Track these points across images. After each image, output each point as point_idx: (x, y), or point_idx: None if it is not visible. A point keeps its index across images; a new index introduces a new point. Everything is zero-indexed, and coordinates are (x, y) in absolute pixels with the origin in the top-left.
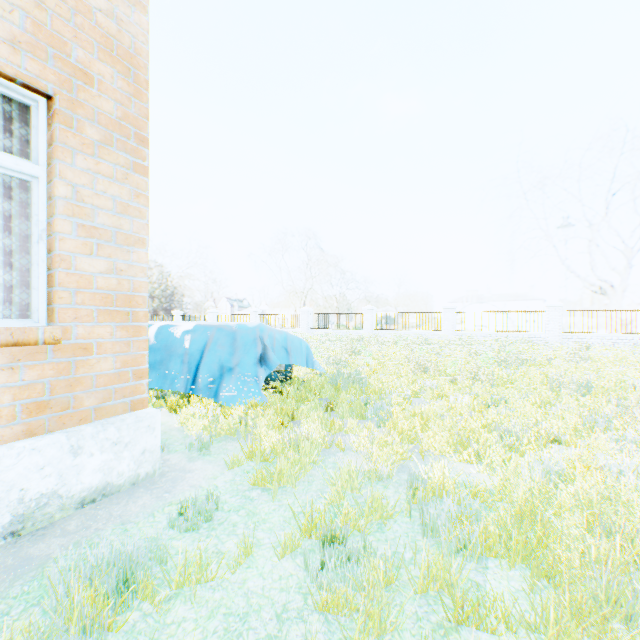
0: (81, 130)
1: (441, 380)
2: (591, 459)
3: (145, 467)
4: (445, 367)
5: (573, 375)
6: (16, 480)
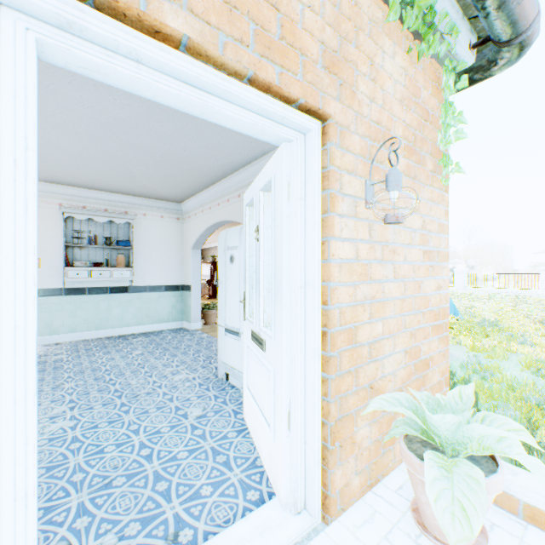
0: None
1: None
2: None
3: None
4: None
5: None
6: None
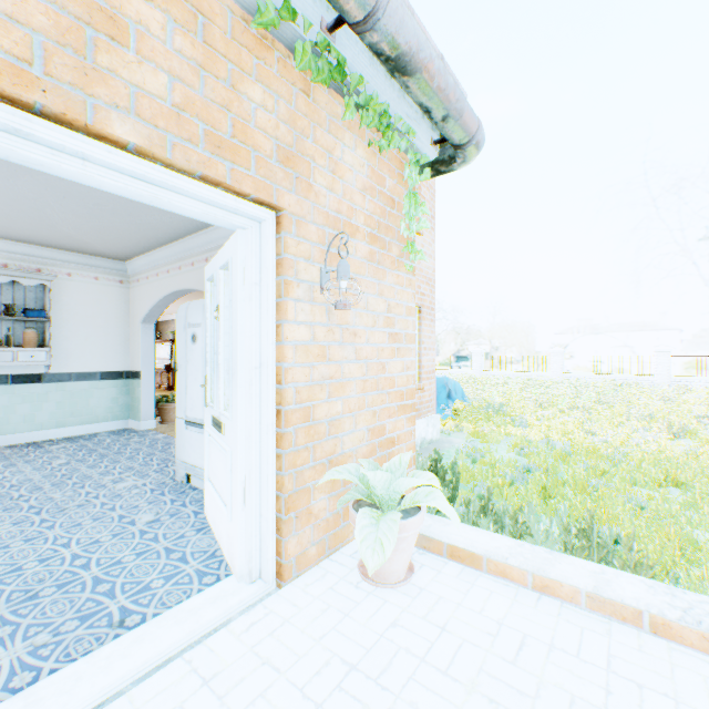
0: (424, 314)
1: (554, 411)
2: (625, 440)
3: (438, 436)
4: (556, 404)
5: (641, 409)
6: (420, 431)
